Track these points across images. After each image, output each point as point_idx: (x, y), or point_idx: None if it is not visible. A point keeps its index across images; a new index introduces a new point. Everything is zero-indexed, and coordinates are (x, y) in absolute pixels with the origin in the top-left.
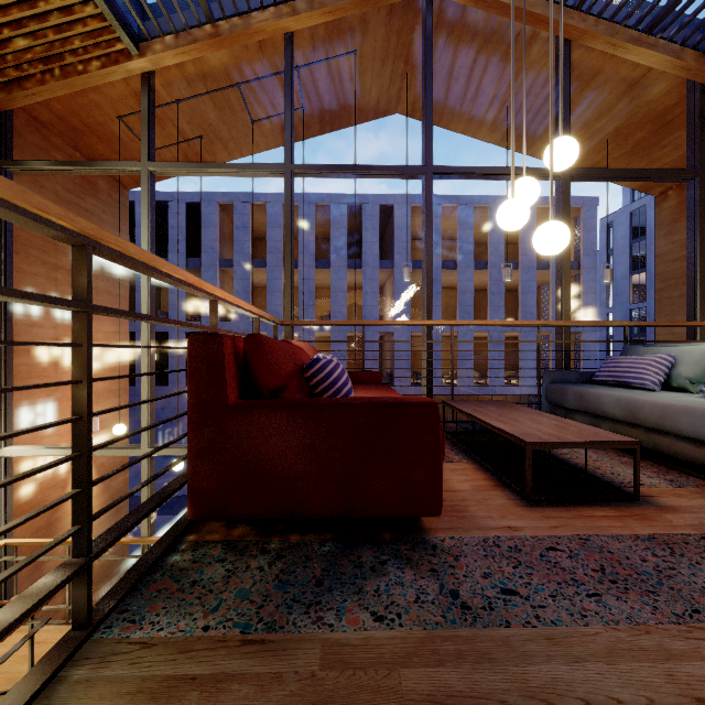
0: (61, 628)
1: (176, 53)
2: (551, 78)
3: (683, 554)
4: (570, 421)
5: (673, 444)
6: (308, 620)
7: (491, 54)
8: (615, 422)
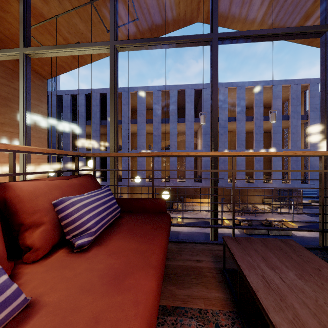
0: None
1: None
2: None
3: None
4: None
5: None
6: None
7: None
8: None
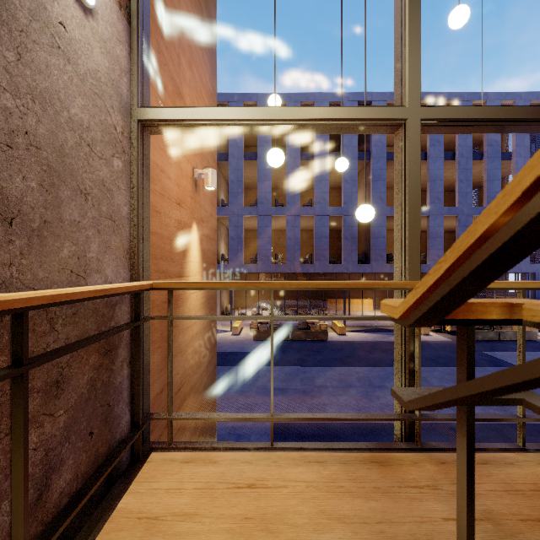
0: (268, 457)
1: None
2: None
3: None
4: None
5: None
6: None
7: None
8: None
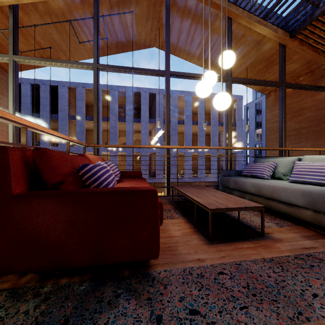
0: None
1: None
2: (222, 18)
3: (288, 270)
4: (231, 195)
5: (277, 205)
6: None
7: (197, 22)
8: (251, 194)
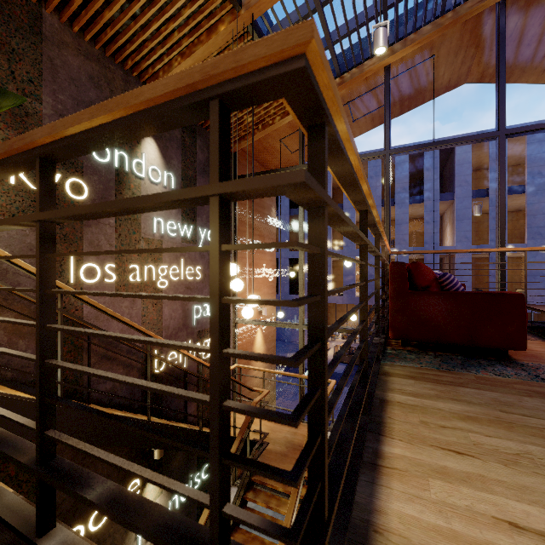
0: None
1: None
2: None
3: None
4: None
5: None
6: (464, 371)
7: None
8: None
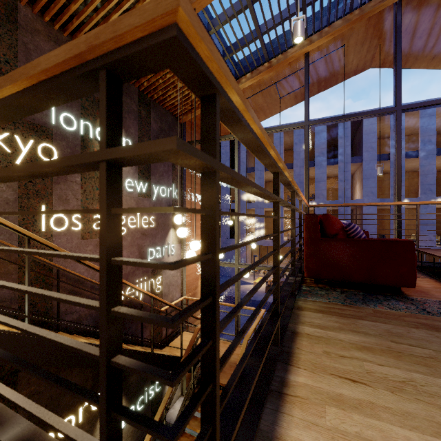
0: None
1: (251, 80)
2: None
3: None
4: None
5: None
6: (364, 305)
7: None
8: None
